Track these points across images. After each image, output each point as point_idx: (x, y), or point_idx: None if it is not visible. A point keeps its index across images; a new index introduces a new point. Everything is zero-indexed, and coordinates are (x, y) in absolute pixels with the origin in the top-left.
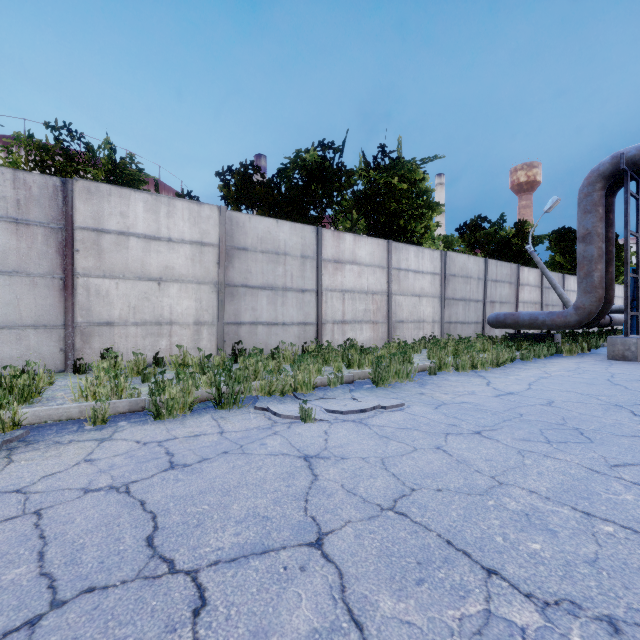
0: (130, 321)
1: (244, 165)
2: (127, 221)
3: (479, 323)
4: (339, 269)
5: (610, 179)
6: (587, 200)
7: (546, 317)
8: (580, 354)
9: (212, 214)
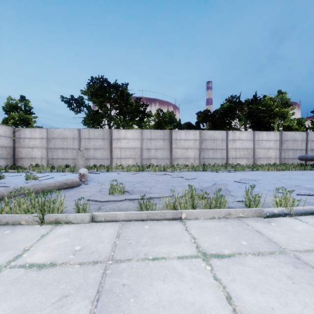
0: (181, 158)
1: (204, 111)
2: (181, 137)
3: None
4: (234, 142)
5: None
6: None
7: None
8: None
9: (198, 132)
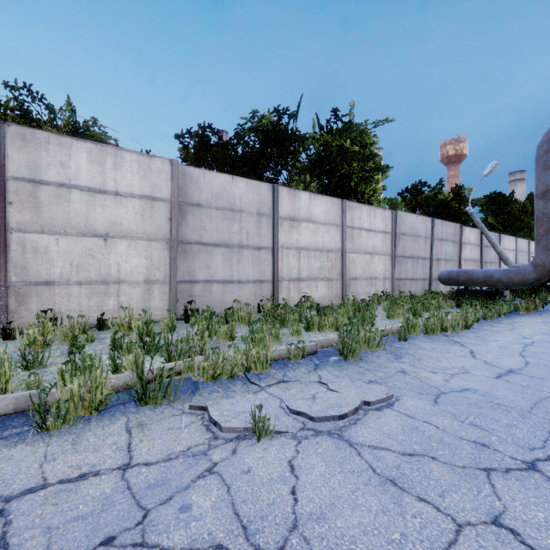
0: (73, 280)
1: (202, 127)
2: (68, 172)
3: (426, 279)
4: (295, 227)
5: None
6: (547, 156)
7: (502, 275)
8: (535, 311)
9: (163, 167)
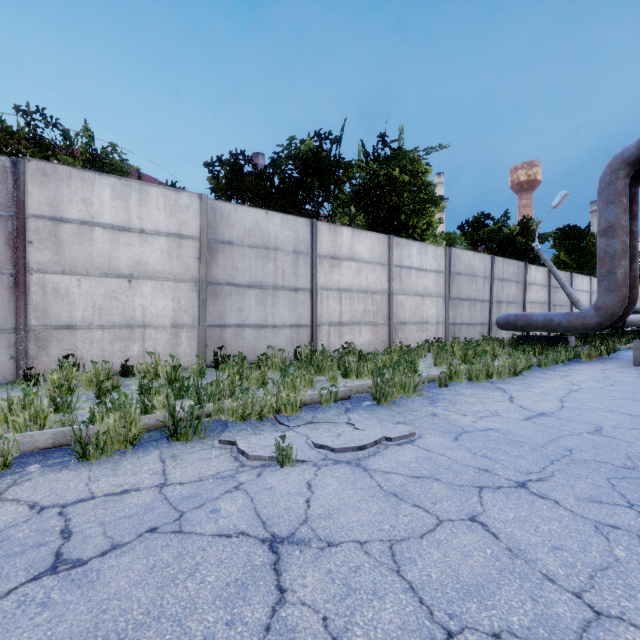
0: (95, 324)
1: (234, 155)
2: (91, 209)
3: (485, 324)
4: (336, 266)
5: (635, 166)
6: (609, 189)
7: (562, 318)
8: (599, 359)
9: (192, 203)
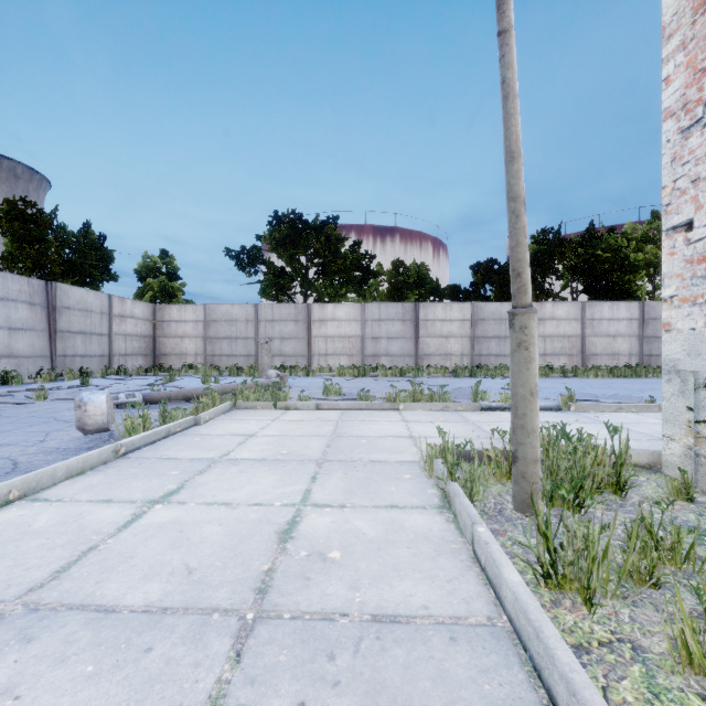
0: (436, 354)
1: (486, 262)
2: (435, 315)
3: None
4: (541, 324)
5: None
6: None
7: None
8: None
9: (468, 306)
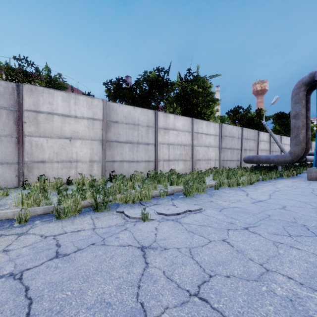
0: (54, 160)
1: (117, 79)
2: (52, 107)
3: (238, 160)
4: (166, 133)
5: (308, 85)
6: (296, 96)
7: (274, 158)
8: (292, 177)
9: (99, 103)
